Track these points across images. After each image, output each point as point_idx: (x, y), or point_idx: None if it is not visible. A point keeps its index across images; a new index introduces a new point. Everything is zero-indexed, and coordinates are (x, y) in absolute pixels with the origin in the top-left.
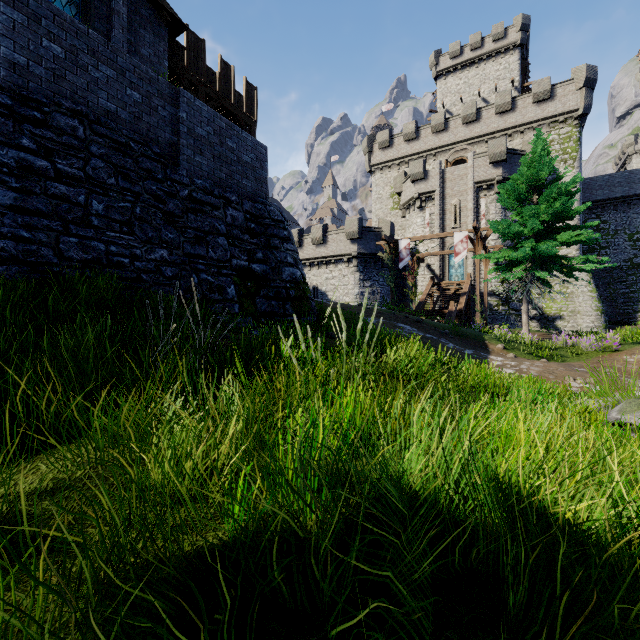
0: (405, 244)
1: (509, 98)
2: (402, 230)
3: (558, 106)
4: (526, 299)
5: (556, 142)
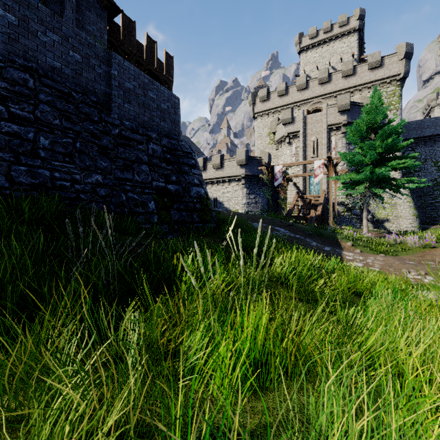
0: (279, 169)
1: (351, 66)
2: (276, 158)
3: (386, 72)
4: (366, 208)
5: (384, 97)
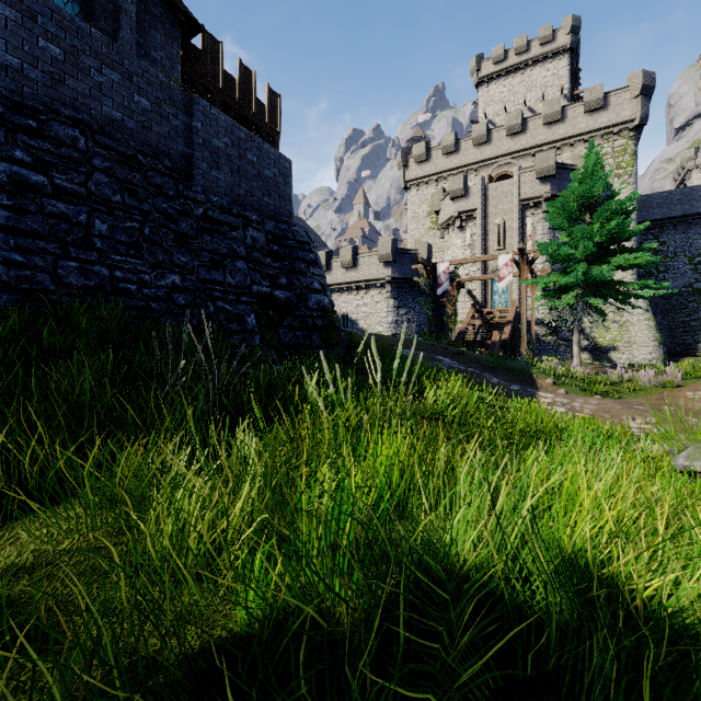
0: (444, 268)
1: (558, 107)
2: (440, 252)
3: (612, 116)
4: (577, 329)
5: (610, 156)
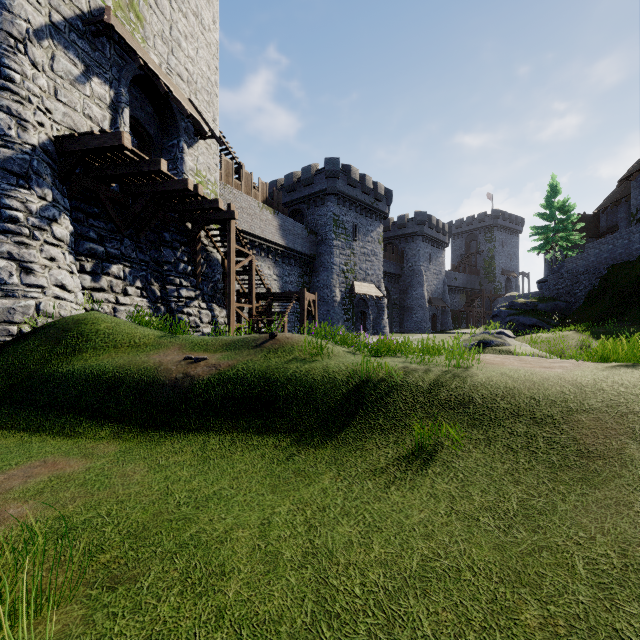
0: None
1: None
2: None
3: None
4: None
5: None
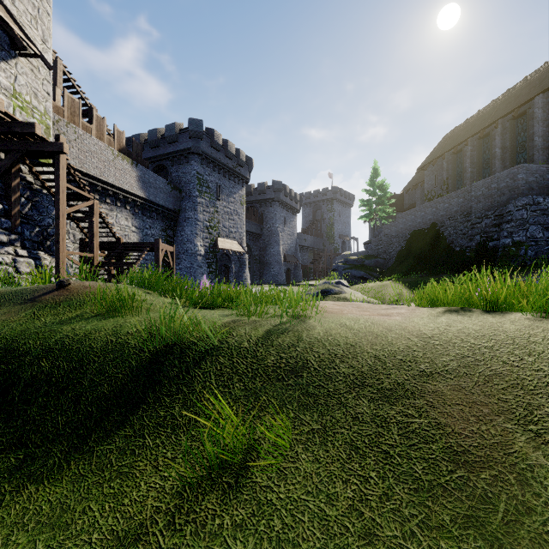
0: None
1: None
2: None
3: None
4: None
5: None
